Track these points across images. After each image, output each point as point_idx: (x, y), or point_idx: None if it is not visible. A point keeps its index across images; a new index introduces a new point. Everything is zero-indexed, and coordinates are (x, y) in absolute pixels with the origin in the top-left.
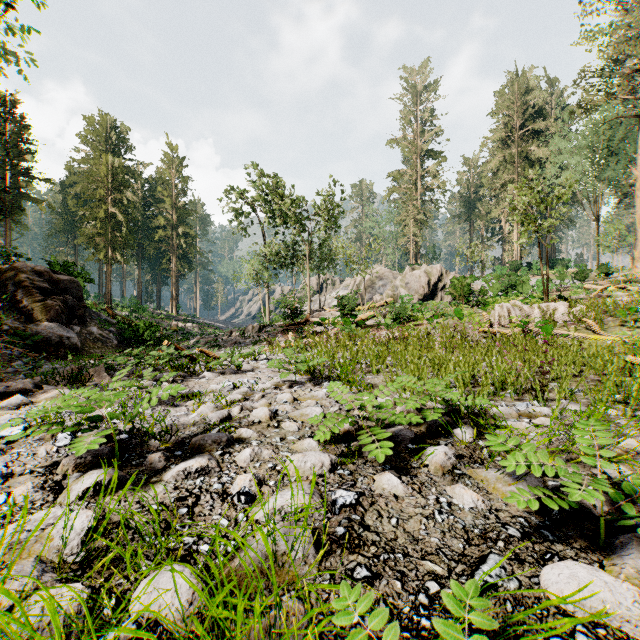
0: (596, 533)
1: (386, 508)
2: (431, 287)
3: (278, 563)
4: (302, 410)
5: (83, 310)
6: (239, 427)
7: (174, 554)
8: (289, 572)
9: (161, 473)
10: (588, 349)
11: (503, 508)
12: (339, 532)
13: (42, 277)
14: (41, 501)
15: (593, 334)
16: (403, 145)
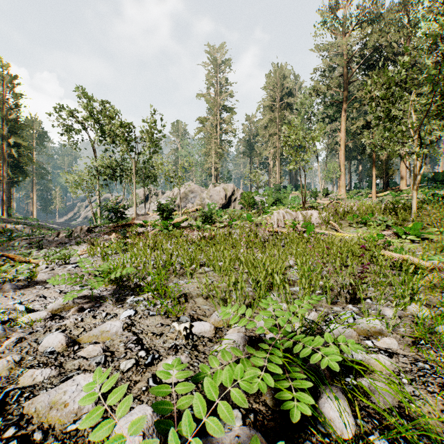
0: None
1: None
2: (227, 199)
3: None
4: (58, 390)
5: None
6: None
7: None
8: None
9: None
10: (347, 244)
11: None
12: None
13: None
14: None
15: (336, 232)
16: (208, 99)
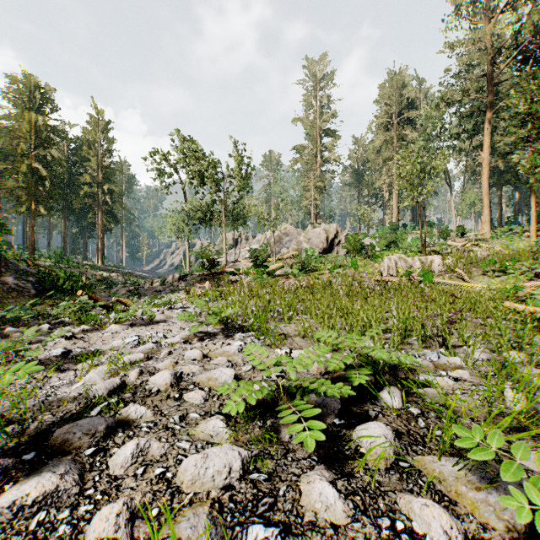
0: None
1: None
2: (329, 242)
3: None
4: (210, 373)
5: None
6: (131, 401)
7: None
8: None
9: None
10: (467, 295)
11: (482, 534)
12: None
13: None
14: None
15: (463, 282)
16: (306, 123)
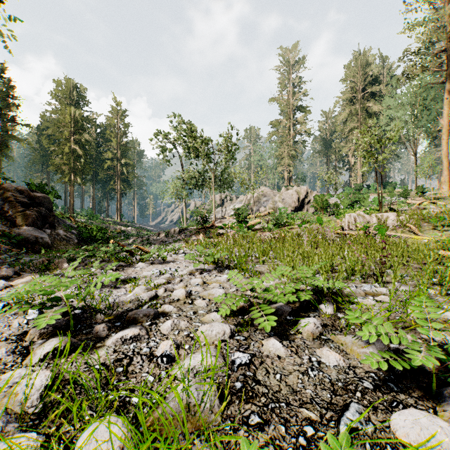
0: (428, 385)
1: (272, 366)
2: (300, 202)
3: (191, 412)
4: (209, 291)
5: (53, 218)
6: (163, 304)
7: (111, 405)
8: (199, 419)
9: (104, 340)
10: (411, 246)
11: (358, 365)
12: (237, 386)
13: (23, 194)
14: (12, 363)
15: (414, 235)
16: (280, 102)
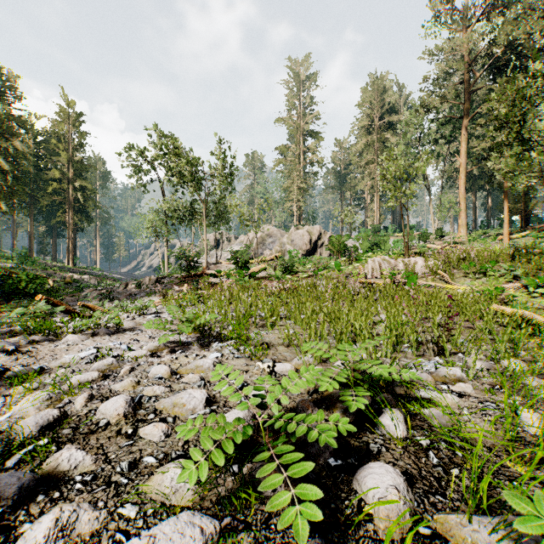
0: None
1: None
2: (312, 244)
3: None
4: (177, 396)
5: None
6: (68, 441)
7: None
8: None
9: None
10: (453, 298)
11: None
12: None
13: None
14: None
15: (446, 284)
16: (289, 124)
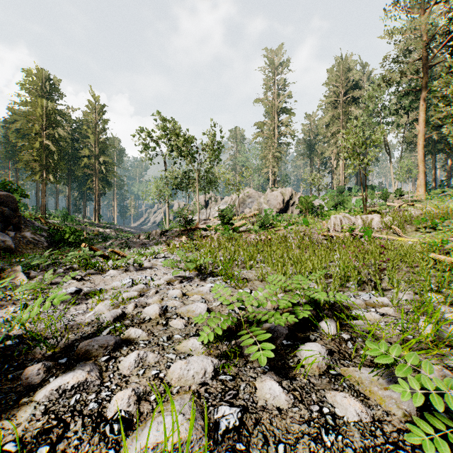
0: None
1: (271, 427)
2: (285, 203)
3: None
4: (189, 306)
5: (18, 219)
6: (130, 326)
7: None
8: None
9: (36, 389)
10: (400, 248)
11: (385, 418)
12: None
13: None
14: None
15: (398, 237)
16: (265, 103)
